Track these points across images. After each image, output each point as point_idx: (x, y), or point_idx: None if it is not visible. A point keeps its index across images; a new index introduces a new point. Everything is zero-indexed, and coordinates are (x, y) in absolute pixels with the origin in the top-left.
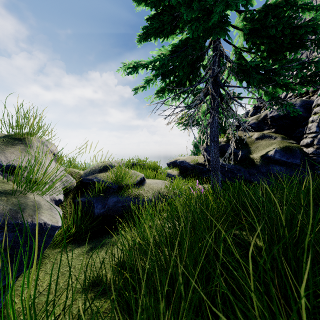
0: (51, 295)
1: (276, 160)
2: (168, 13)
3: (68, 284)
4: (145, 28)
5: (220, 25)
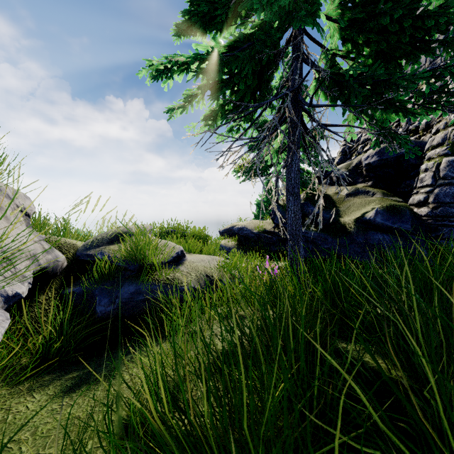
0: None
1: (378, 225)
2: None
3: None
4: (184, 13)
5: (305, 7)
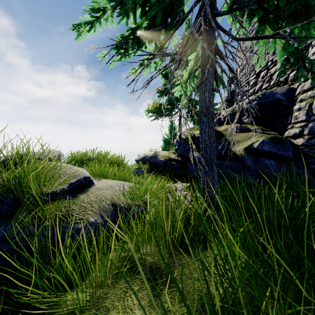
0: None
1: (264, 152)
2: None
3: None
4: None
5: None
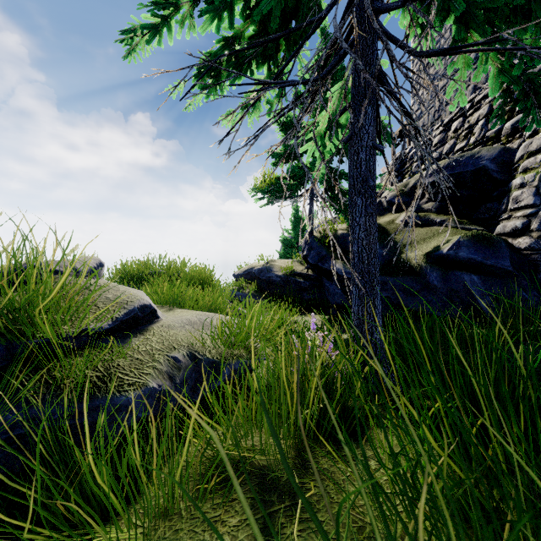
0: None
1: (461, 262)
2: None
3: None
4: None
5: None
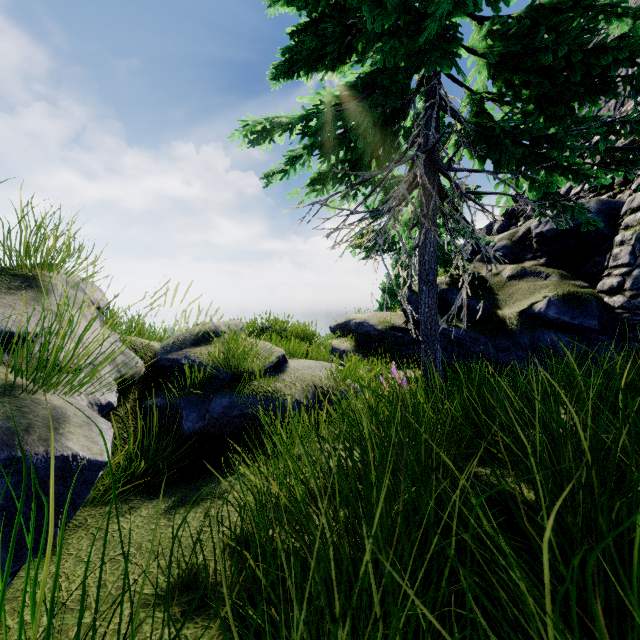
0: (87, 612)
1: (550, 320)
2: (335, 21)
3: (122, 595)
4: (287, 52)
5: (441, 45)
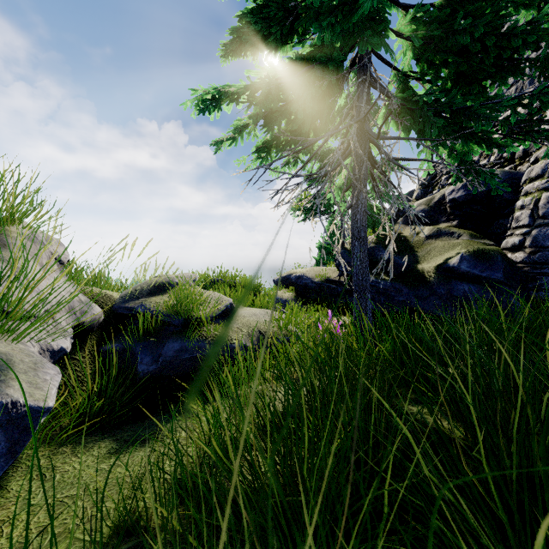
0: None
1: (463, 273)
2: (277, 6)
3: None
4: (234, 32)
5: (372, 26)
